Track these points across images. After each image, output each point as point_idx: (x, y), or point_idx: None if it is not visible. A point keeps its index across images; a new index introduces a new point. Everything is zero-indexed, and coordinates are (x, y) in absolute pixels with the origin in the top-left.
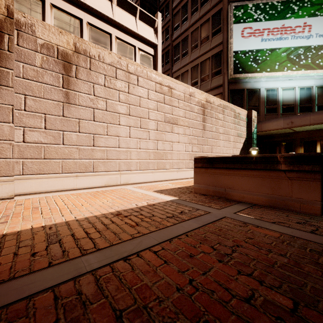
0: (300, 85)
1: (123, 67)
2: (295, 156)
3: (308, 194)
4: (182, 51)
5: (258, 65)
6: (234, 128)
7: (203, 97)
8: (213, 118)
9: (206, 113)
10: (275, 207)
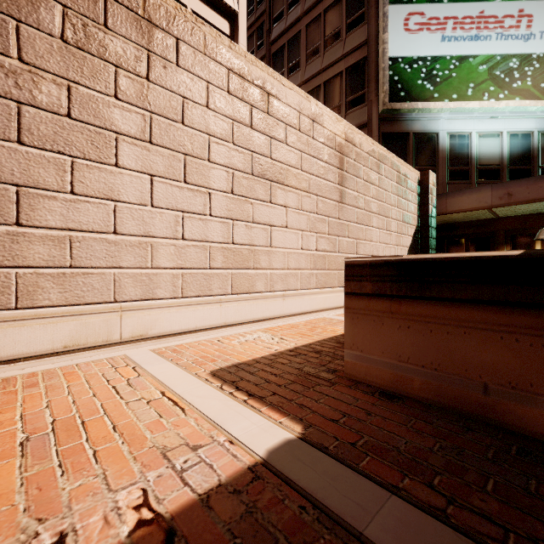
0: (511, 129)
1: (132, 1)
2: None
3: None
4: (290, 61)
5: (436, 87)
6: (397, 205)
7: (340, 128)
8: (359, 179)
9: (346, 166)
10: None
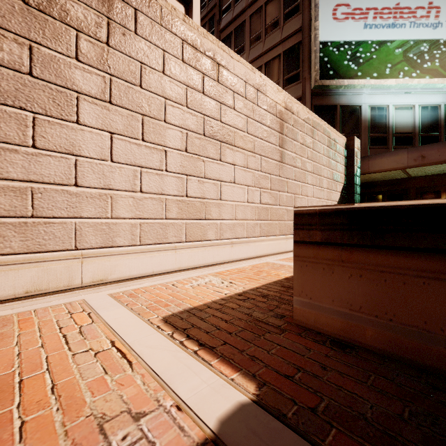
0: (422, 102)
1: None
2: None
3: None
4: (236, 46)
5: (359, 67)
6: (328, 165)
7: (281, 98)
8: (296, 142)
9: (286, 131)
10: None
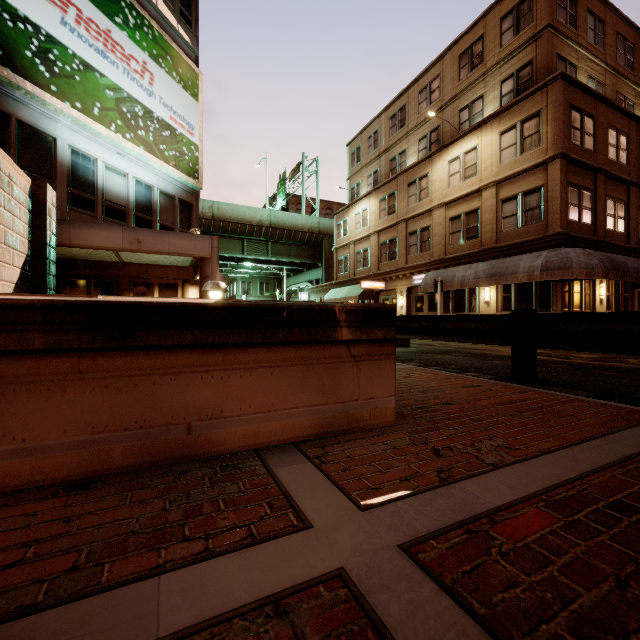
0: (136, 175)
1: None
2: (365, 310)
3: (380, 385)
4: None
5: (54, 78)
6: None
7: None
8: None
9: None
10: (331, 434)
